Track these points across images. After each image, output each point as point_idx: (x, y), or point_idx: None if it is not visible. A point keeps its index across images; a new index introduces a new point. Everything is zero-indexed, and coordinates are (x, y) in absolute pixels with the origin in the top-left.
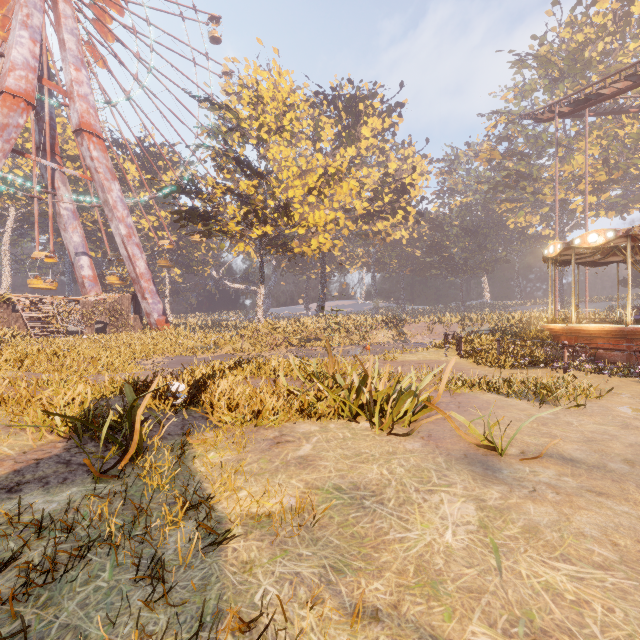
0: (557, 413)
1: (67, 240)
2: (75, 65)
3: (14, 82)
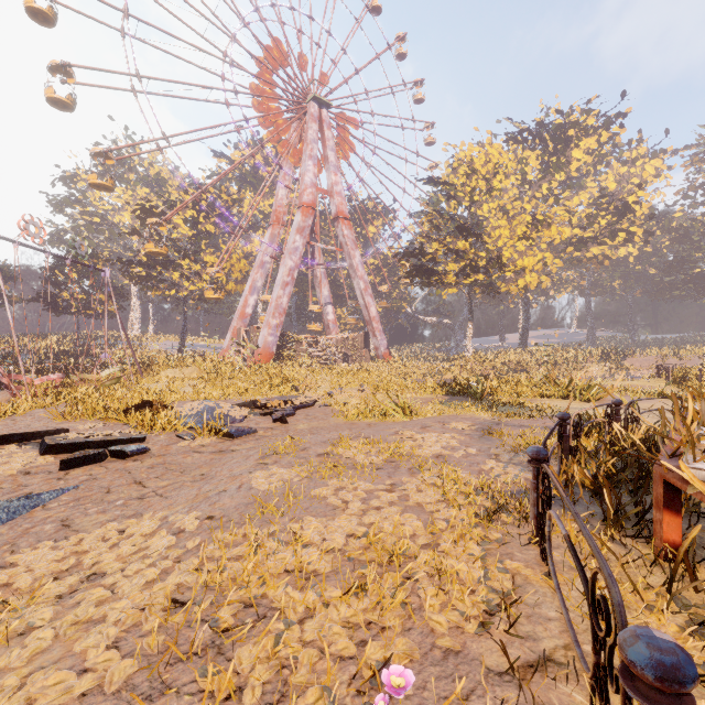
0: None
1: (320, 294)
2: (334, 172)
3: (306, 198)
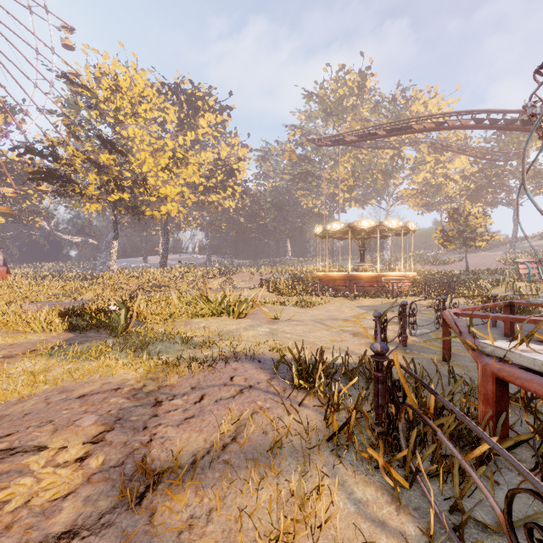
0: (306, 310)
1: None
2: None
3: None
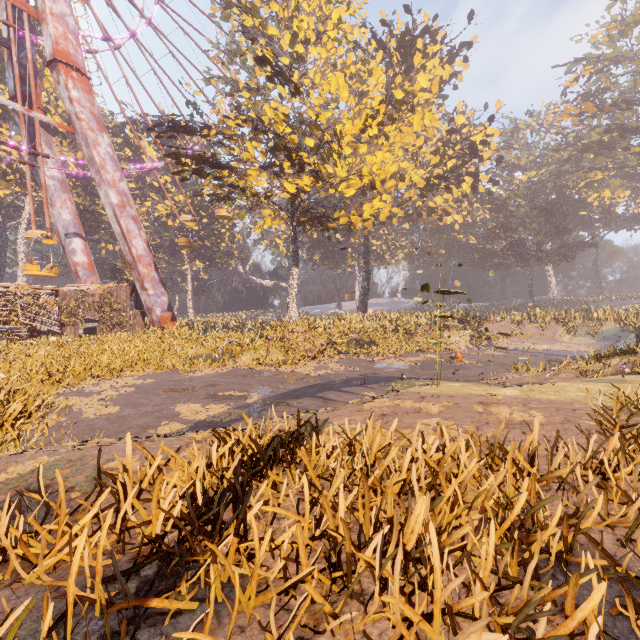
0: None
1: (55, 218)
2: None
3: None
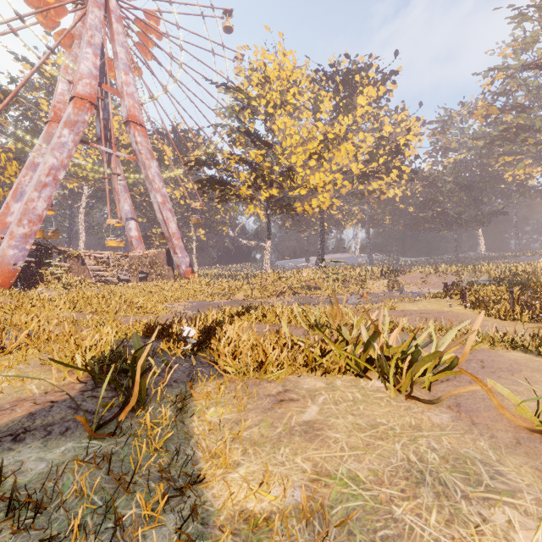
0: None
1: (120, 209)
2: (124, 71)
3: (82, 88)
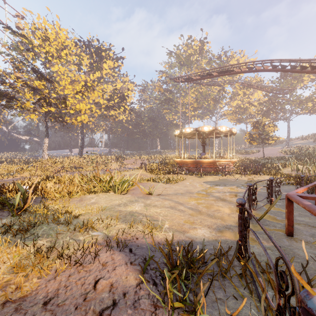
0: (171, 185)
1: None
2: None
3: None
